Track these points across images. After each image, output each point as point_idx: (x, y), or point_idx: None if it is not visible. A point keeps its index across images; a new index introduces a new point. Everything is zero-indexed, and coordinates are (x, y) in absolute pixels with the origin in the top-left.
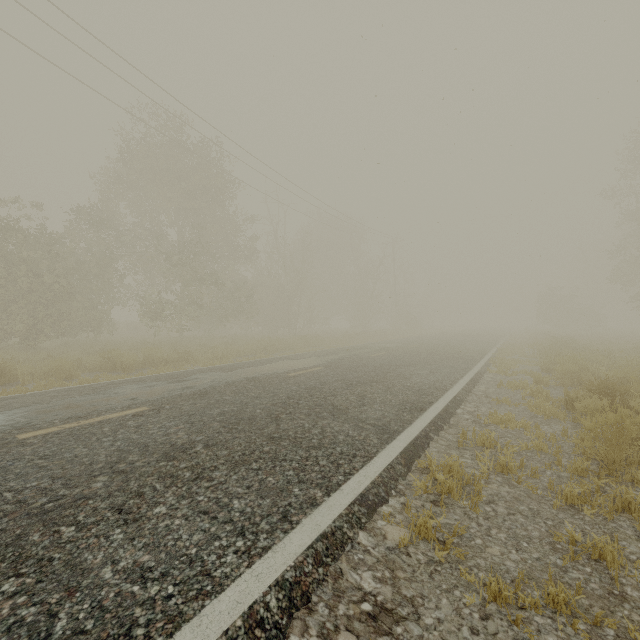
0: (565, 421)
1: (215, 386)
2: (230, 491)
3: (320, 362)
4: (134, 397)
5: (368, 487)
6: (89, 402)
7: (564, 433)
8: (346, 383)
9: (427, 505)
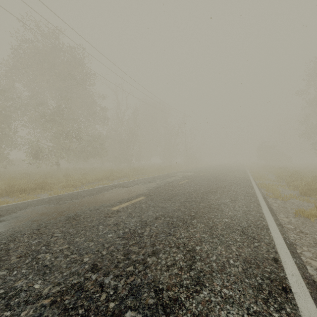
0: None
1: (17, 235)
2: None
3: (143, 190)
4: None
5: None
6: None
7: None
8: (167, 222)
9: None
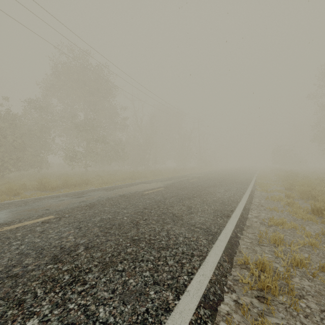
0: (317, 223)
1: (100, 200)
2: (98, 296)
3: (162, 185)
4: (48, 208)
5: (207, 287)
6: (17, 212)
7: (323, 232)
8: (178, 198)
9: (255, 302)
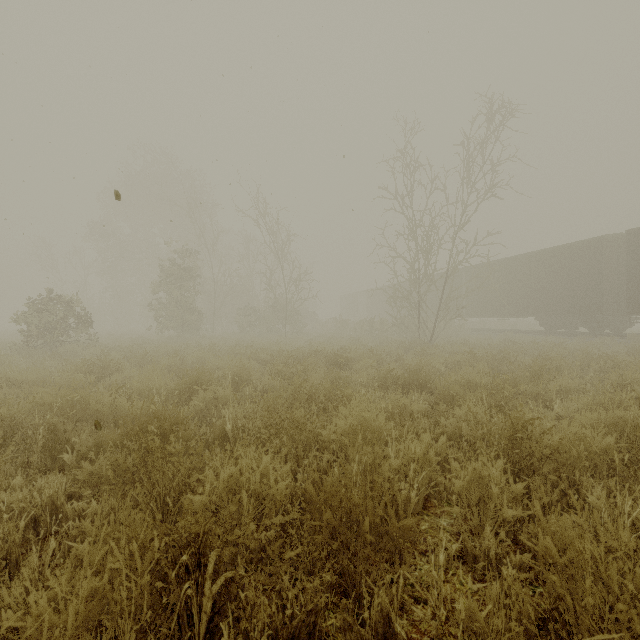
0: None
1: None
2: None
3: None
4: None
5: None
6: None
7: None
8: None
9: None
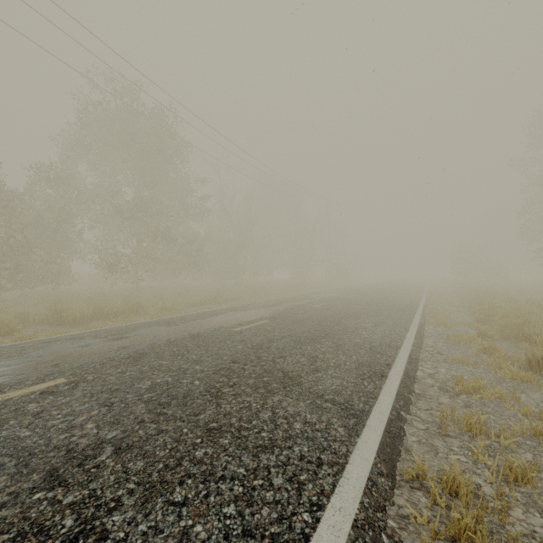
0: (541, 387)
1: (154, 345)
2: None
3: (266, 314)
4: (58, 362)
5: (350, 538)
6: (1, 370)
7: None
8: (294, 340)
9: None
